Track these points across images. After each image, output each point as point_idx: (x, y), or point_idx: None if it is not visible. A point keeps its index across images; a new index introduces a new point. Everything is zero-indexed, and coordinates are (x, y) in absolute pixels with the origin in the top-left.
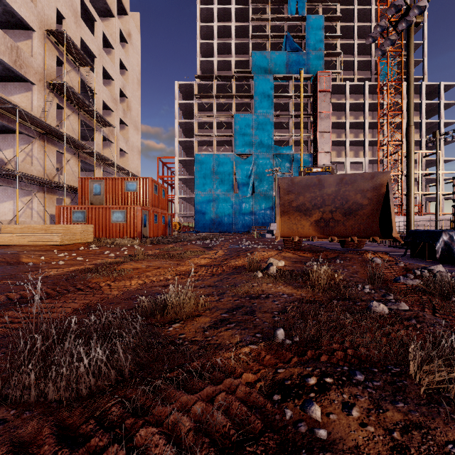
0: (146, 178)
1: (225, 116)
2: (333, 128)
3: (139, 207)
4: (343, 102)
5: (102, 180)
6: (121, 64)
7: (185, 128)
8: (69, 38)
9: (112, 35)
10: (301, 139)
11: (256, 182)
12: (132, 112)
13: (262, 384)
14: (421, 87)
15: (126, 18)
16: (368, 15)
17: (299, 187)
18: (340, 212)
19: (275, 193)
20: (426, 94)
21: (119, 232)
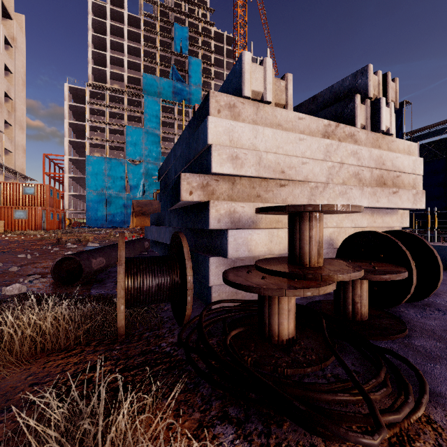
0: (44, 185)
1: (118, 125)
2: None
3: (40, 208)
4: None
5: None
6: (4, 66)
7: (75, 128)
8: None
9: None
10: None
11: (146, 185)
12: (17, 113)
13: (99, 242)
14: None
15: (10, 21)
16: None
17: (142, 204)
18: None
19: None
20: None
21: (21, 226)
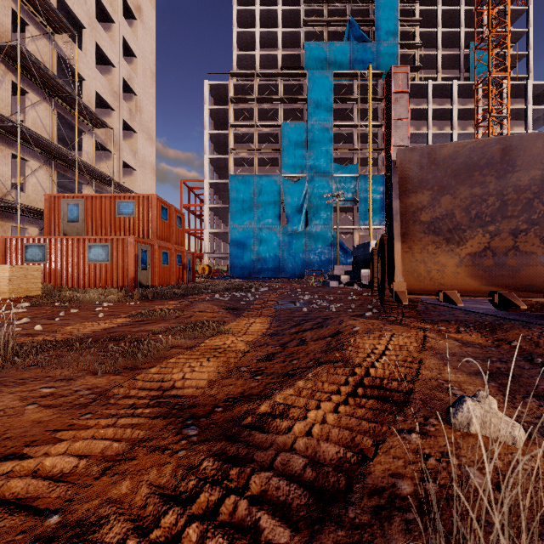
0: (149, 196)
1: (270, 126)
2: (410, 142)
3: (132, 238)
4: (424, 108)
5: (81, 199)
6: (126, 47)
7: (217, 142)
8: None
9: (113, 3)
10: (370, 155)
11: (310, 212)
12: (143, 115)
13: None
14: (526, 87)
15: None
16: None
17: (447, 171)
18: (537, 232)
19: (336, 226)
20: (532, 97)
21: (100, 278)
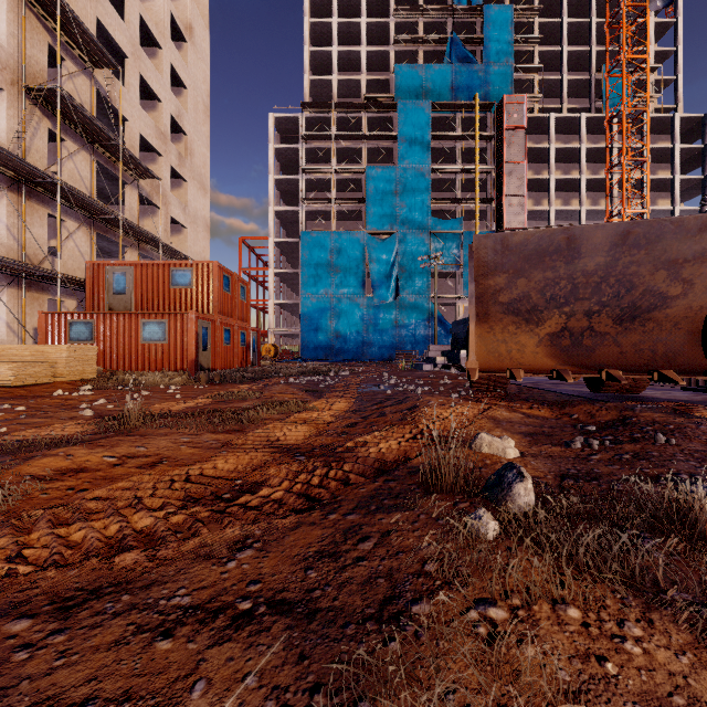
0: (209, 263)
1: (351, 170)
2: (527, 190)
3: (192, 314)
4: (544, 147)
5: (130, 267)
6: (175, 76)
7: (285, 190)
8: (68, 8)
9: (159, 24)
10: (477, 207)
11: (402, 278)
12: (195, 159)
13: None
14: (673, 121)
15: None
16: (585, 6)
17: (520, 256)
18: (609, 314)
19: (434, 296)
20: (681, 134)
21: (156, 360)
